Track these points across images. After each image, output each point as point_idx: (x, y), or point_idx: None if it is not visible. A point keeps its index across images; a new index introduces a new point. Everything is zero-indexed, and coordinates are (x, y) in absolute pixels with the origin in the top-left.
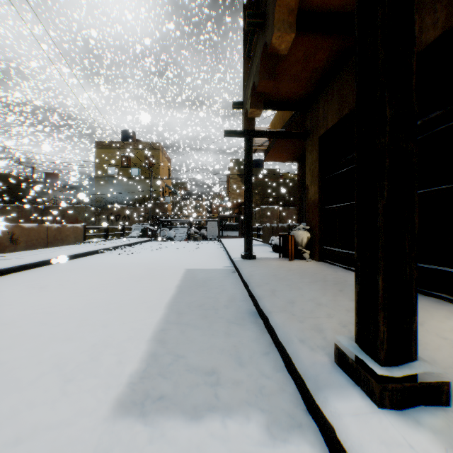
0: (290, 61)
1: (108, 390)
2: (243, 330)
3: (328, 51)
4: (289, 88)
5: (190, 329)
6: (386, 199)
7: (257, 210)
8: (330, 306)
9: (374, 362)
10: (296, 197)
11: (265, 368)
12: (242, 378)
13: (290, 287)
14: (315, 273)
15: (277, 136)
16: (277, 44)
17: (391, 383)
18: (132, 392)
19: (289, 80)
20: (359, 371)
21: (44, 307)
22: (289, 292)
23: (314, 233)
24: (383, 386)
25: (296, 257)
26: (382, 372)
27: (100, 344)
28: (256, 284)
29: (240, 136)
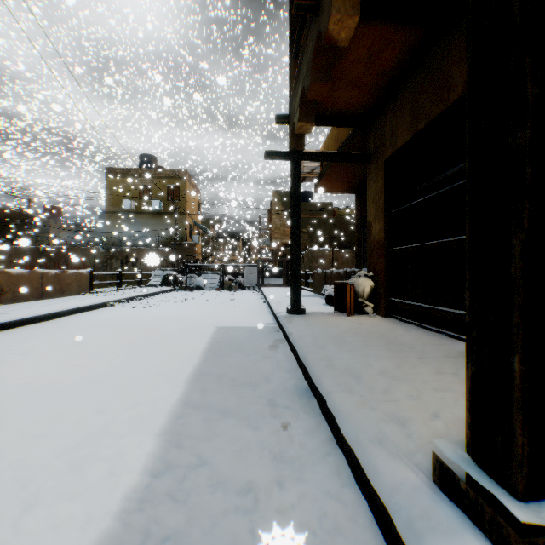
0: (350, 60)
1: (87, 524)
2: (292, 417)
3: (399, 47)
4: (347, 97)
5: (218, 416)
6: (526, 230)
7: (306, 253)
8: (410, 382)
9: (505, 493)
10: (352, 237)
11: (324, 481)
12: (292, 499)
13: (352, 353)
14: (382, 333)
15: (332, 158)
16: (335, 32)
17: (542, 535)
18: (124, 528)
19: (348, 86)
20: (480, 506)
21: (20, 383)
22: (352, 361)
23: (379, 282)
24: (530, 540)
25: (356, 312)
26: (526, 516)
27: (88, 441)
28: (308, 350)
29: (285, 158)
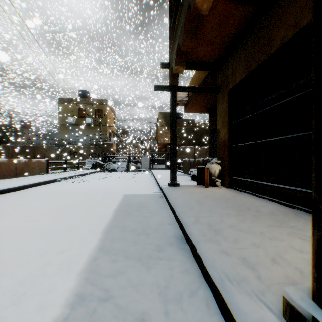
0: (207, 27)
1: None
2: (172, 259)
3: (239, 18)
4: (205, 51)
5: (122, 258)
6: None
7: (178, 149)
8: (252, 233)
9: None
10: (206, 140)
11: (197, 312)
12: None
13: (211, 212)
14: (228, 199)
15: (195, 90)
16: (199, 4)
17: None
18: None
19: (206, 44)
20: None
21: None
22: (211, 218)
23: (224, 166)
24: None
25: (210, 185)
26: None
27: (28, 280)
28: (182, 210)
29: (166, 90)
